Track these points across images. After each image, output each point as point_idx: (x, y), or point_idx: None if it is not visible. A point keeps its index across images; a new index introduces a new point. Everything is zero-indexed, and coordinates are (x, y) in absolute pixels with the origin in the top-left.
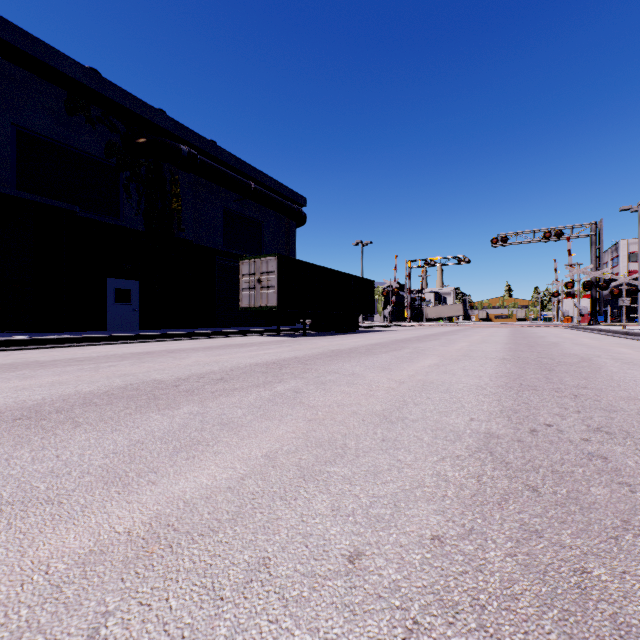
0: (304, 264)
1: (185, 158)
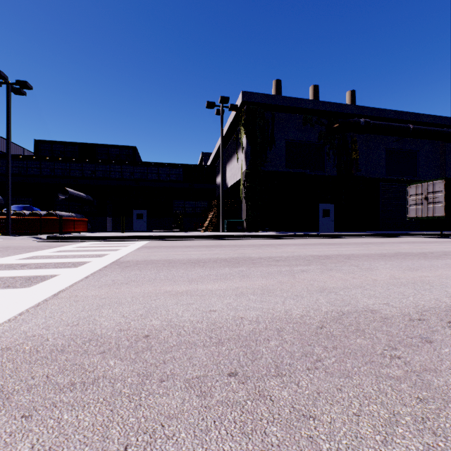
0: None
1: (362, 126)
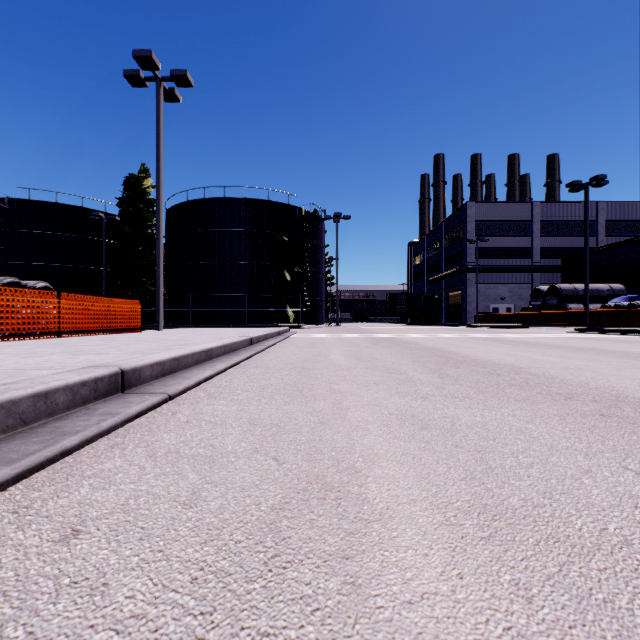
0: None
1: None
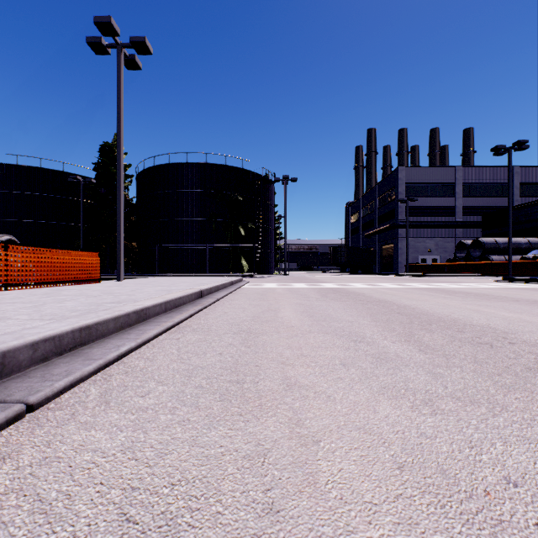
0: None
1: None
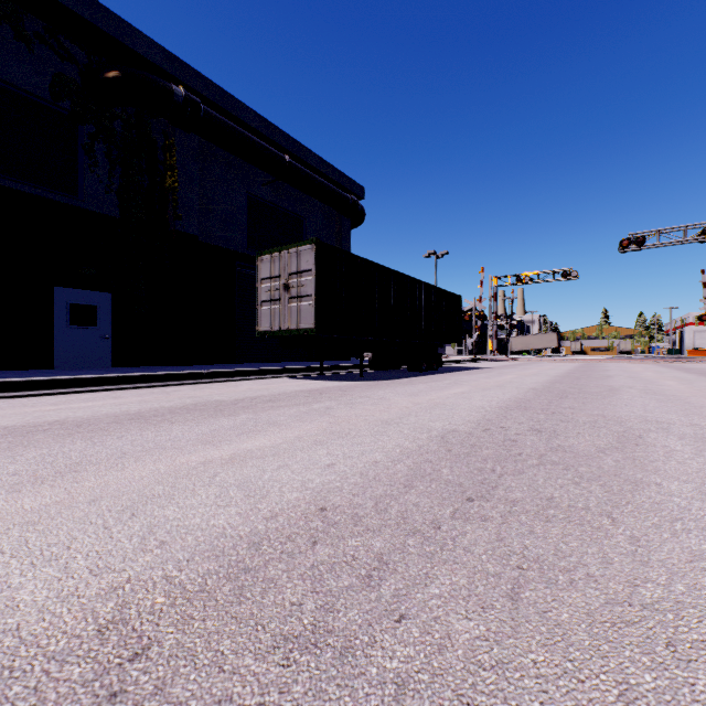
0: (361, 262)
1: (179, 105)
